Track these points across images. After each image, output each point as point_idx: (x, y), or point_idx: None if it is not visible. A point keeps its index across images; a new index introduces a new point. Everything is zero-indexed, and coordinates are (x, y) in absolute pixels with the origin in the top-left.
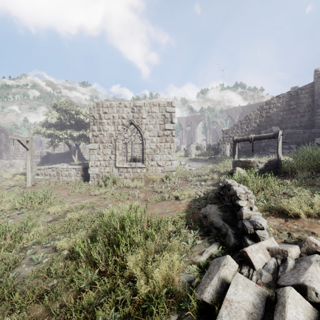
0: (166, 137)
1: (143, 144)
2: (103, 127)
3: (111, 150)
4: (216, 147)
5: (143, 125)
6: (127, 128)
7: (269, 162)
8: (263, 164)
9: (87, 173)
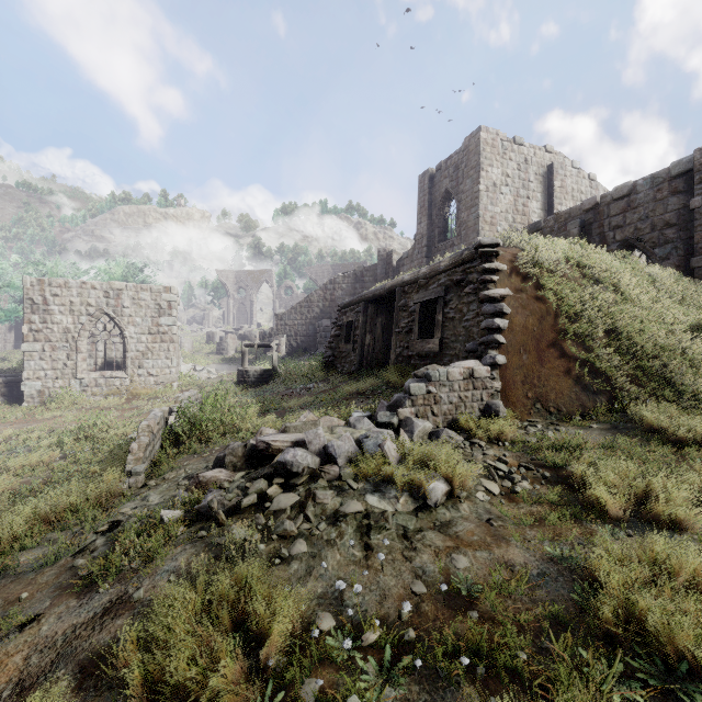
0: (162, 335)
1: (125, 344)
2: (52, 318)
3: (67, 353)
4: (267, 339)
5: (125, 317)
6: (97, 320)
7: (264, 371)
8: (258, 373)
9: (15, 391)
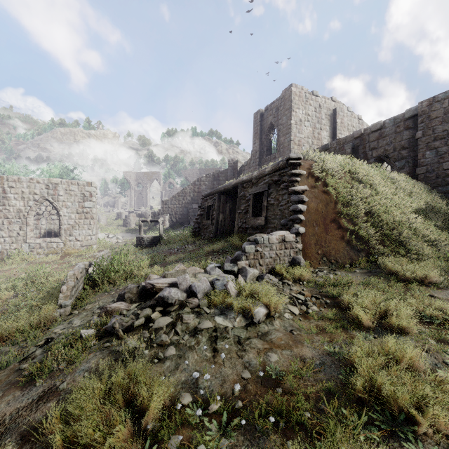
0: (85, 214)
1: (60, 220)
2: (9, 202)
3: (19, 226)
4: (157, 217)
5: (60, 202)
6: (40, 204)
7: (154, 238)
8: (150, 239)
9: None
